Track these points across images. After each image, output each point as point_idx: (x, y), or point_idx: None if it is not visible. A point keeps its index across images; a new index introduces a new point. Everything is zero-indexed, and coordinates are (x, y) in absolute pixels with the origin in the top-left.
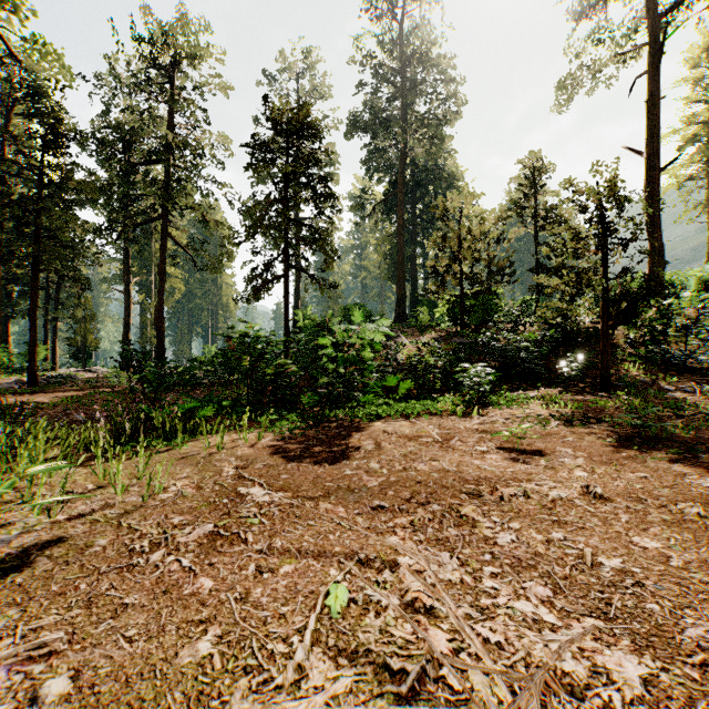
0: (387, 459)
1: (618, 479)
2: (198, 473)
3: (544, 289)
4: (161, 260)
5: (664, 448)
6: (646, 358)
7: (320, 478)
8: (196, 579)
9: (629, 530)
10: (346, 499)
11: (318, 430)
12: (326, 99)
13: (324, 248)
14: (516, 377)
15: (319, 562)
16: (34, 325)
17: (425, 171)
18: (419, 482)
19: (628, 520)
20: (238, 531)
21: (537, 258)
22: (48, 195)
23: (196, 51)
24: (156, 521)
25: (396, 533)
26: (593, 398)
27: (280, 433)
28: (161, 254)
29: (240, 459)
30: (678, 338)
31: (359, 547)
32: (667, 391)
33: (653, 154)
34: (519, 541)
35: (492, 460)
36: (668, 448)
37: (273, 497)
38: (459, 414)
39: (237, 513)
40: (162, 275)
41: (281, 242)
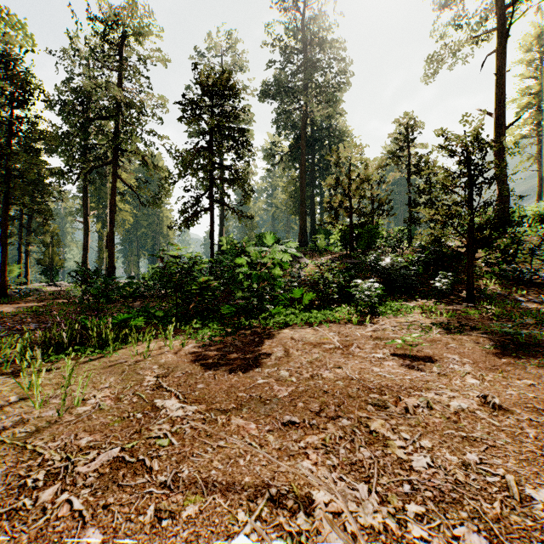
0: (295, 366)
1: (508, 386)
2: (121, 383)
3: (416, 220)
4: (111, 197)
5: (537, 354)
6: (499, 275)
7: (234, 387)
8: (83, 531)
9: (541, 448)
10: (257, 411)
11: (235, 337)
12: (244, 72)
13: (241, 186)
14: (397, 290)
15: (226, 500)
16: (5, 248)
17: (322, 129)
18: (326, 392)
19: (535, 435)
20: (143, 458)
21: (410, 196)
22: (17, 142)
23: (140, 29)
24: (64, 442)
25: (308, 455)
26: (463, 308)
27: (202, 341)
28: (111, 191)
29: (163, 367)
30: (523, 259)
31: (270, 477)
32: (520, 302)
33: (500, 115)
34: (434, 464)
35: (390, 367)
36: (540, 354)
37: (186, 411)
38: (354, 322)
39: (148, 431)
40: (112, 208)
41: (208, 181)
